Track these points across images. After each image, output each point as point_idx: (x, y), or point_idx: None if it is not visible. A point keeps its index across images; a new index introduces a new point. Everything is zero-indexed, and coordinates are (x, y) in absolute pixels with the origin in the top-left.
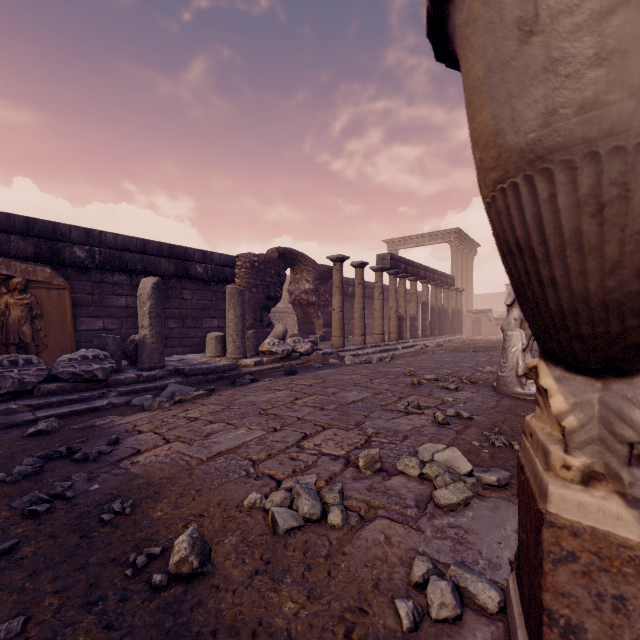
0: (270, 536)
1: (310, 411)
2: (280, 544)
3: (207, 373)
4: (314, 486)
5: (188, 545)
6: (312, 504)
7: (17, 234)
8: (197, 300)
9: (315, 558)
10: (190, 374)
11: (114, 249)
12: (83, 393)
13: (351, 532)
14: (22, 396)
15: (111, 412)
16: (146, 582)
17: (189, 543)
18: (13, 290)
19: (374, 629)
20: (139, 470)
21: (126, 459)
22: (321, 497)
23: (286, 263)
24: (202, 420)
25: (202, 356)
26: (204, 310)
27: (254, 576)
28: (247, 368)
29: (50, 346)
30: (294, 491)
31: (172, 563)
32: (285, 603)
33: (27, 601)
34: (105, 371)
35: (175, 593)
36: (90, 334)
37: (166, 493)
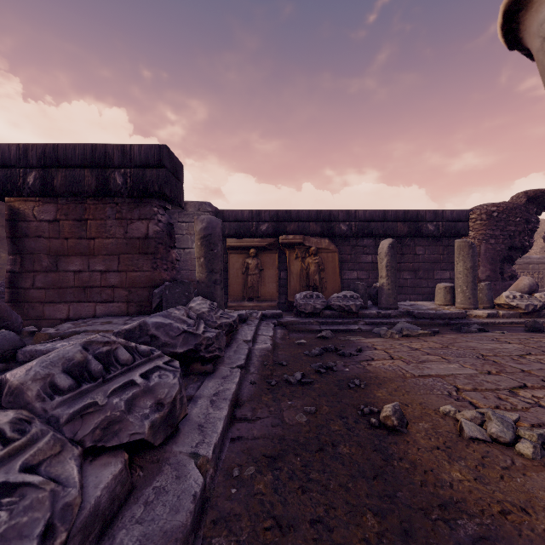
0: (455, 435)
1: (541, 368)
2: (462, 443)
3: (434, 318)
4: (511, 421)
5: (391, 410)
6: (501, 430)
7: (312, 221)
8: (428, 255)
9: (491, 463)
10: (418, 317)
11: (363, 221)
12: (344, 319)
13: (541, 467)
14: (315, 316)
15: (359, 334)
16: (367, 421)
17: (392, 409)
18: (311, 254)
19: (531, 525)
20: (371, 369)
21: (364, 361)
22: (516, 431)
23: (539, 207)
24: (421, 351)
25: (431, 303)
26: (435, 263)
27: (435, 448)
28: (477, 319)
29: (328, 288)
30: (486, 415)
31: (381, 416)
32: (454, 471)
33: (316, 404)
34: (356, 306)
35: (382, 432)
36: (349, 282)
37: (385, 386)
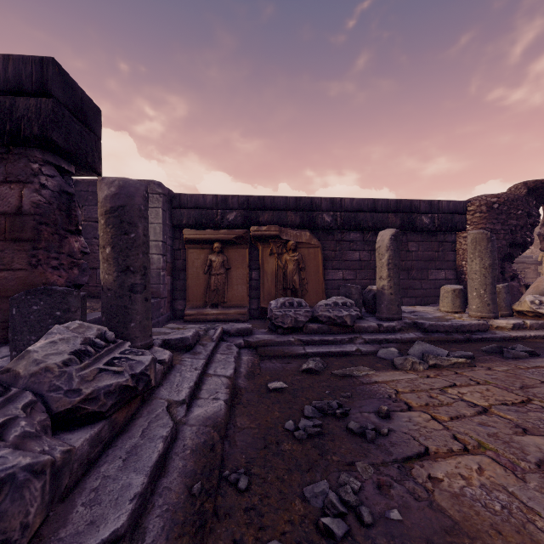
0: None
1: None
2: None
3: (449, 331)
4: None
5: None
6: None
7: (291, 210)
8: (422, 251)
9: None
10: (430, 330)
11: (350, 211)
12: (336, 336)
13: None
14: (296, 331)
15: (361, 361)
16: None
17: None
18: (289, 250)
19: None
20: (451, 507)
21: (415, 462)
22: None
23: (538, 199)
24: (500, 417)
25: (435, 310)
26: (429, 261)
27: None
28: (502, 331)
29: (309, 291)
30: None
31: None
32: None
33: None
34: (352, 318)
35: None
36: (333, 283)
37: None
